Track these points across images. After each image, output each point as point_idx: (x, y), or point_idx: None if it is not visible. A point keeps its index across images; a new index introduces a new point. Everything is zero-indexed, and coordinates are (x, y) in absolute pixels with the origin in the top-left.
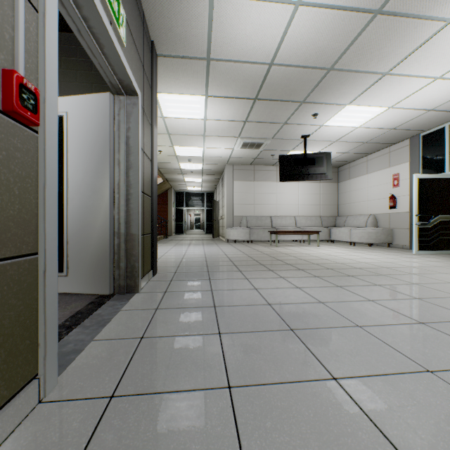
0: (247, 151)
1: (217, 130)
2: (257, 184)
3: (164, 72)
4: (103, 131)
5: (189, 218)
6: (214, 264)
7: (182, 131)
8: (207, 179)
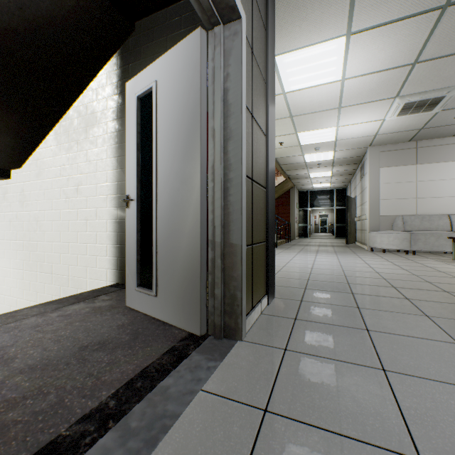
0: (408, 119)
1: (360, 93)
2: (422, 168)
3: (284, 14)
4: (192, 89)
5: (314, 220)
6: (362, 290)
7: (308, 108)
8: (338, 172)
